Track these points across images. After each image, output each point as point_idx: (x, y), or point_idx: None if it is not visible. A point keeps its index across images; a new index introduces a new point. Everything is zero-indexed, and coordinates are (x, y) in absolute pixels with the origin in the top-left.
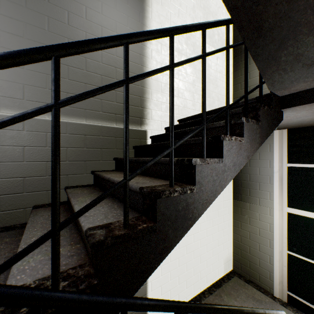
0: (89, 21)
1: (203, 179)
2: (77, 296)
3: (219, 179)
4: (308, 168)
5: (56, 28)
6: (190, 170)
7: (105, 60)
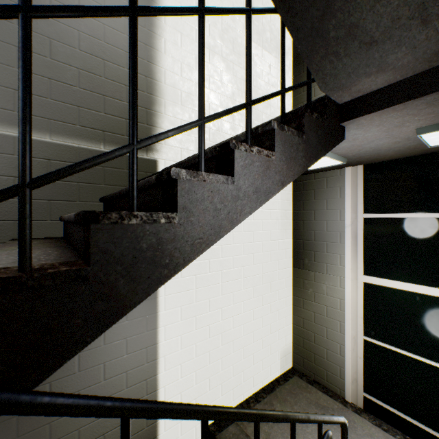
0: None
1: (194, 205)
2: None
3: (227, 210)
4: (389, 219)
5: None
6: (172, 189)
7: (85, 45)
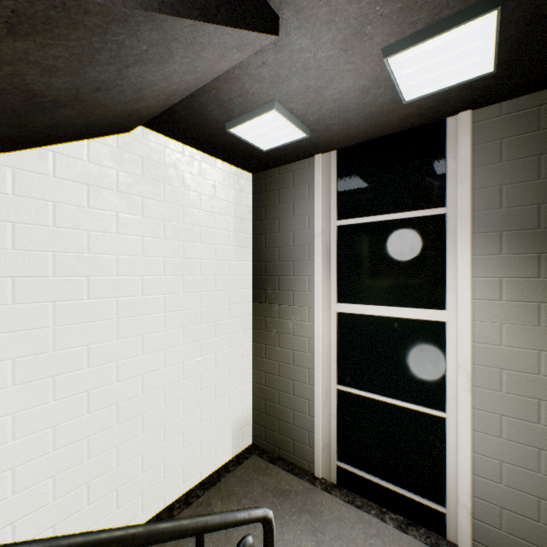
0: None
1: None
2: None
3: None
4: (366, 224)
5: None
6: None
7: None
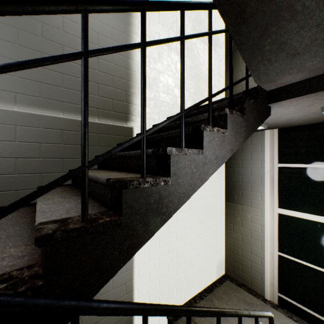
0: None
1: (180, 171)
2: (7, 298)
3: (199, 172)
4: (298, 167)
5: None
6: (165, 160)
7: None
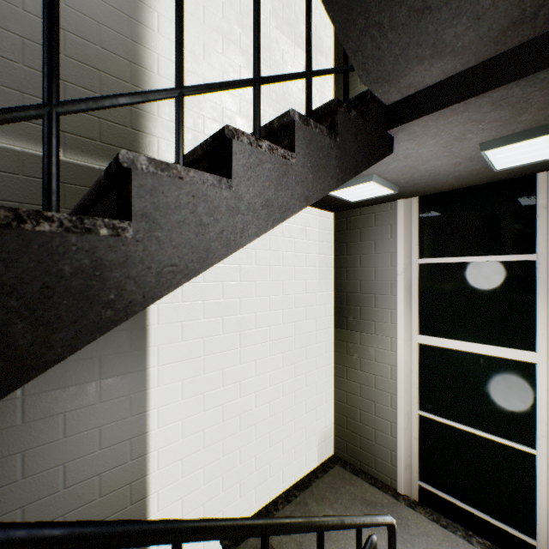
0: None
1: (162, 213)
2: None
3: (220, 226)
4: (449, 264)
5: None
6: (127, 187)
7: (33, 5)
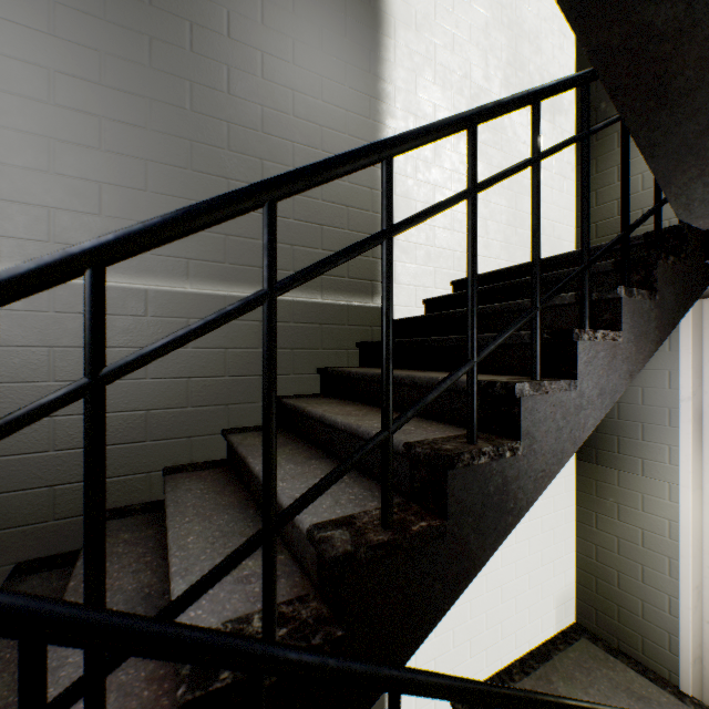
0: (269, 83)
1: (536, 427)
2: (319, 657)
3: (569, 426)
4: None
5: (206, 103)
6: (507, 406)
7: (299, 160)
